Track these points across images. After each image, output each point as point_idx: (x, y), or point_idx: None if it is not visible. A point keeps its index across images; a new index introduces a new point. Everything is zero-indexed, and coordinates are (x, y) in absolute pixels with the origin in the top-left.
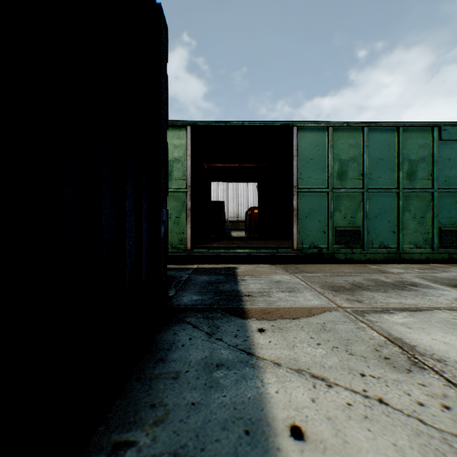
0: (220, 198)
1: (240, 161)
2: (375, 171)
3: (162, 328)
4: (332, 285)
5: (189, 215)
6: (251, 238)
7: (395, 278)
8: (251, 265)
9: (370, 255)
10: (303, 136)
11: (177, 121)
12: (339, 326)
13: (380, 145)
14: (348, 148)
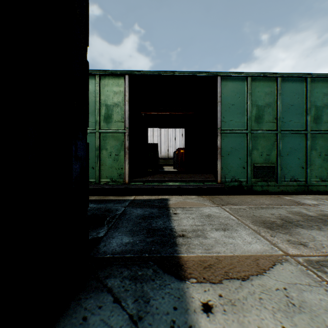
0: (155, 142)
1: (171, 110)
2: (287, 115)
3: (70, 303)
4: (262, 221)
5: (127, 153)
6: (179, 171)
7: (316, 210)
8: (181, 196)
9: (282, 187)
10: (225, 84)
11: (116, 70)
12: (308, 296)
13: (291, 93)
14: (264, 96)
